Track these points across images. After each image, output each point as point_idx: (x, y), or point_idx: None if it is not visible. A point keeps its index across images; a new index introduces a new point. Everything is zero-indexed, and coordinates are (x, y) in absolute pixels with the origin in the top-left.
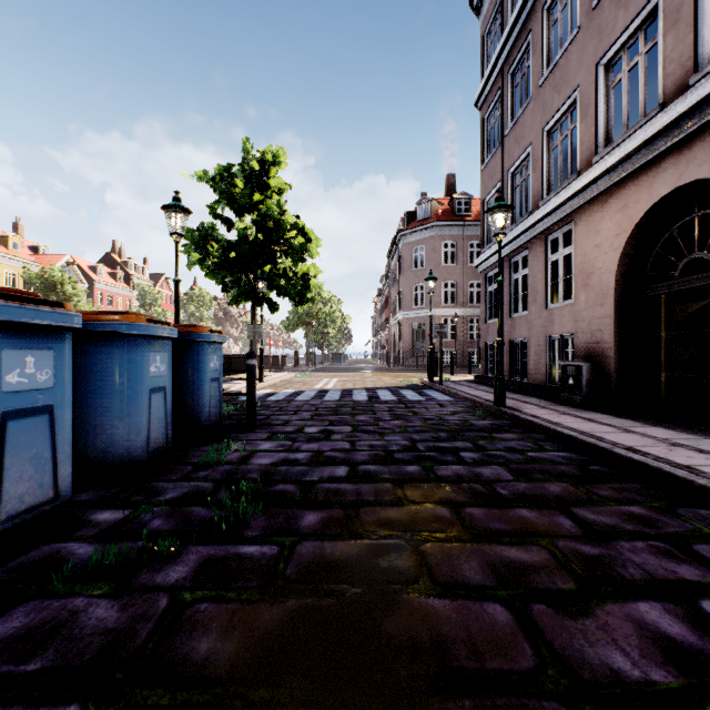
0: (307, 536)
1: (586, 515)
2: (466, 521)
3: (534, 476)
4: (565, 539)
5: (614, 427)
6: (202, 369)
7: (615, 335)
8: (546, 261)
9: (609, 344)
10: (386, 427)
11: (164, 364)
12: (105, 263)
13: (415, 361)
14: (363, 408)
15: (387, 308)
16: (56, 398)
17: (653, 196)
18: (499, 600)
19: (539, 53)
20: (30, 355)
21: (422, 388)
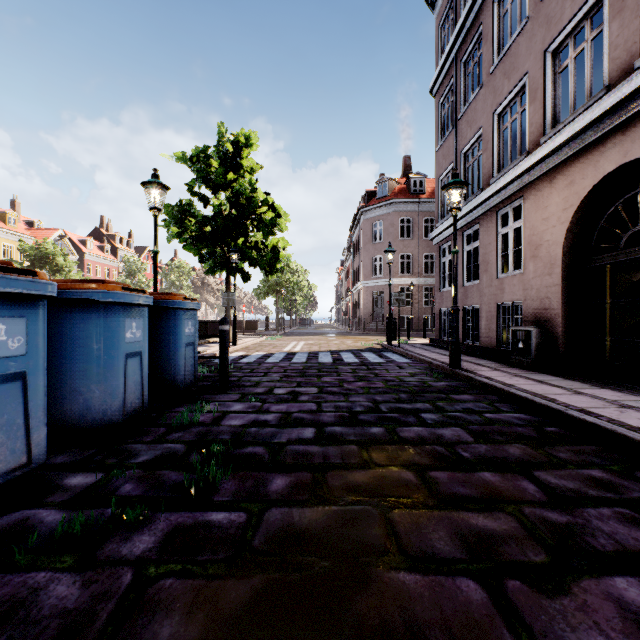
0: (276, 502)
1: (548, 479)
2: (431, 486)
3: (493, 438)
4: (531, 505)
5: (564, 389)
6: (177, 335)
7: (562, 302)
8: (496, 234)
9: (557, 311)
10: (350, 388)
11: (140, 330)
12: (94, 237)
13: (375, 325)
14: (328, 370)
15: (349, 278)
16: (28, 365)
17: (599, 173)
18: (472, 575)
19: (490, 43)
20: (1, 323)
21: (381, 351)
